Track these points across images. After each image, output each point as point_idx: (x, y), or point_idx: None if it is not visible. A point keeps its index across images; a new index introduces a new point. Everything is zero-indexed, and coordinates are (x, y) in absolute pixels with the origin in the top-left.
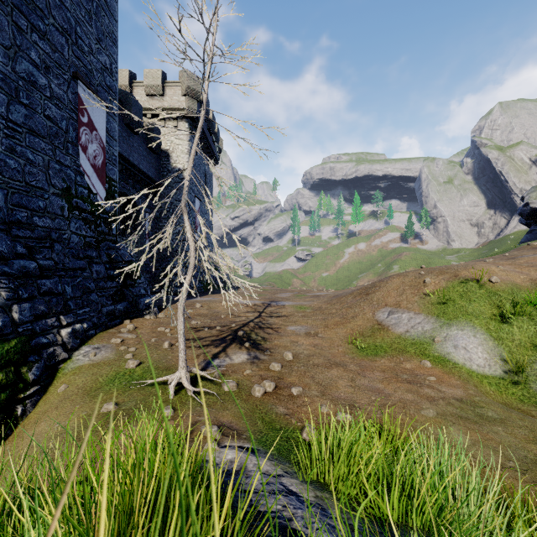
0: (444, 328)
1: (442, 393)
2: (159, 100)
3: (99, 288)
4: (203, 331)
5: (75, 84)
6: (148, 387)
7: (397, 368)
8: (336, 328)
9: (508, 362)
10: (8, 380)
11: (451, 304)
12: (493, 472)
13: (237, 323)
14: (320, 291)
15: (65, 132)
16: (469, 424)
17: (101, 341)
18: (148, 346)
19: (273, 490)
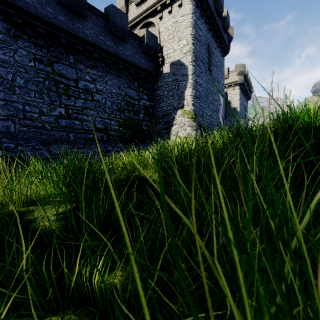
0: None
1: None
2: (226, 80)
3: None
4: None
5: (218, 94)
6: None
7: None
8: None
9: None
10: None
11: None
12: None
13: None
14: None
15: (217, 108)
16: None
17: None
18: None
19: None
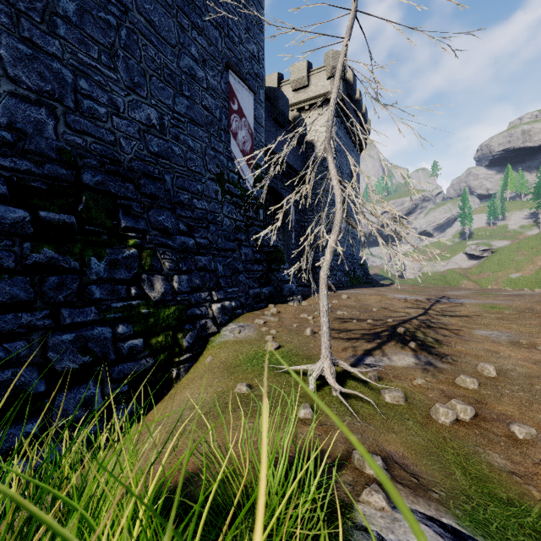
0: None
1: None
2: (304, 91)
3: (246, 270)
4: (350, 323)
5: (227, 74)
6: (284, 374)
7: None
8: None
9: None
10: (167, 343)
11: None
12: None
13: (393, 318)
14: (519, 290)
15: (219, 120)
16: None
17: (246, 320)
18: (289, 330)
19: None
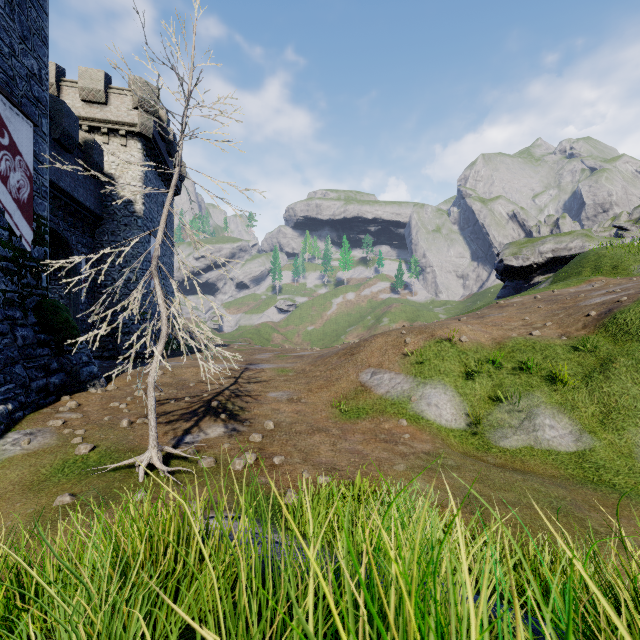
0: (420, 387)
1: (414, 449)
2: (101, 109)
3: (26, 357)
4: (169, 404)
5: None
6: (109, 472)
7: (377, 429)
8: (319, 392)
9: (470, 416)
10: None
11: (427, 364)
12: (444, 509)
13: (209, 392)
14: (305, 350)
15: None
16: (432, 474)
17: (33, 424)
18: (101, 426)
19: (260, 541)
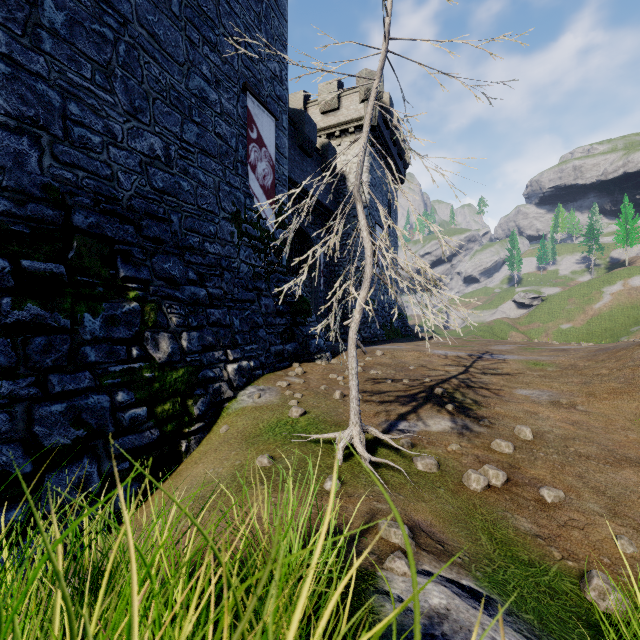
0: None
1: None
2: (335, 115)
3: (267, 324)
4: (385, 384)
5: (244, 97)
6: (310, 443)
7: None
8: (613, 399)
9: None
10: (175, 411)
11: None
12: None
13: (431, 378)
14: (566, 344)
15: (235, 150)
16: None
17: (266, 382)
18: (316, 393)
19: None
